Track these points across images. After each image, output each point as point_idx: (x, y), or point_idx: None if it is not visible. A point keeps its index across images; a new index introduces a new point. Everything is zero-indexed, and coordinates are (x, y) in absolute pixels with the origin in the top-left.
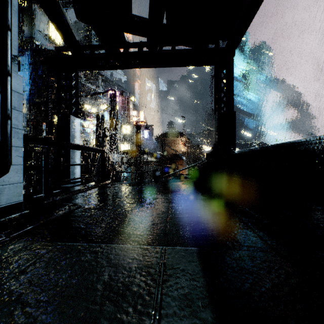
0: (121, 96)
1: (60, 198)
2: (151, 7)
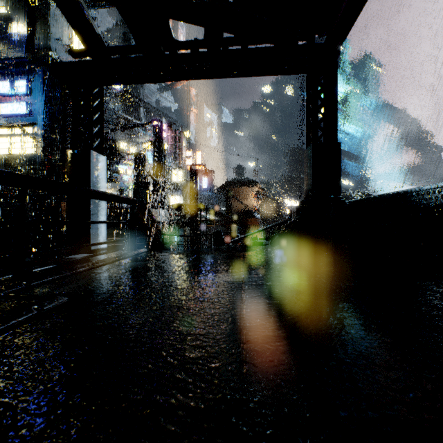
0: (170, 131)
1: (44, 281)
2: None
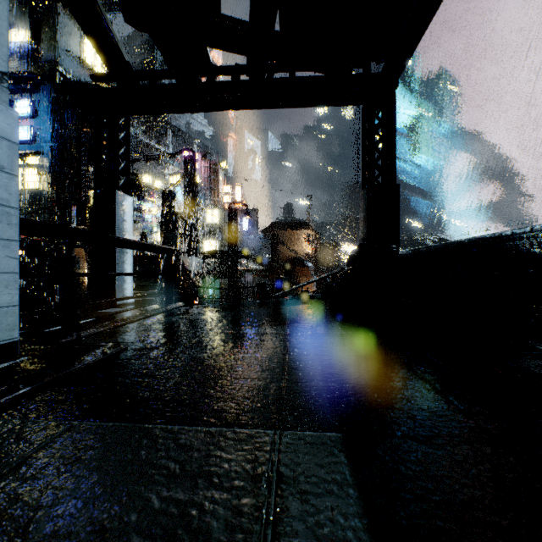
0: (204, 161)
1: (91, 333)
2: (253, 3)
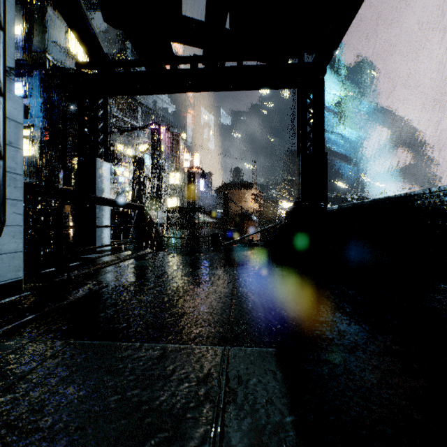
0: (167, 133)
1: (79, 273)
2: (208, 6)
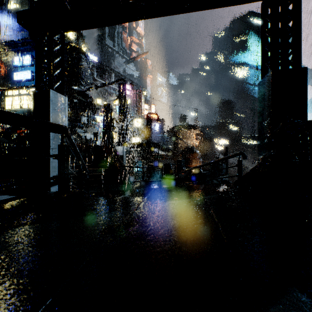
0: (132, 90)
1: None
2: None
